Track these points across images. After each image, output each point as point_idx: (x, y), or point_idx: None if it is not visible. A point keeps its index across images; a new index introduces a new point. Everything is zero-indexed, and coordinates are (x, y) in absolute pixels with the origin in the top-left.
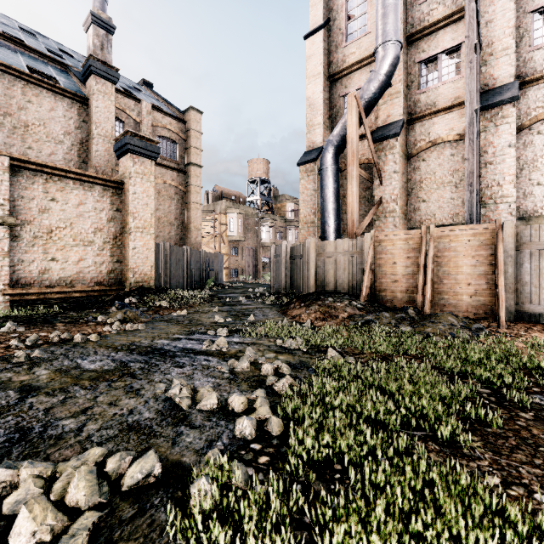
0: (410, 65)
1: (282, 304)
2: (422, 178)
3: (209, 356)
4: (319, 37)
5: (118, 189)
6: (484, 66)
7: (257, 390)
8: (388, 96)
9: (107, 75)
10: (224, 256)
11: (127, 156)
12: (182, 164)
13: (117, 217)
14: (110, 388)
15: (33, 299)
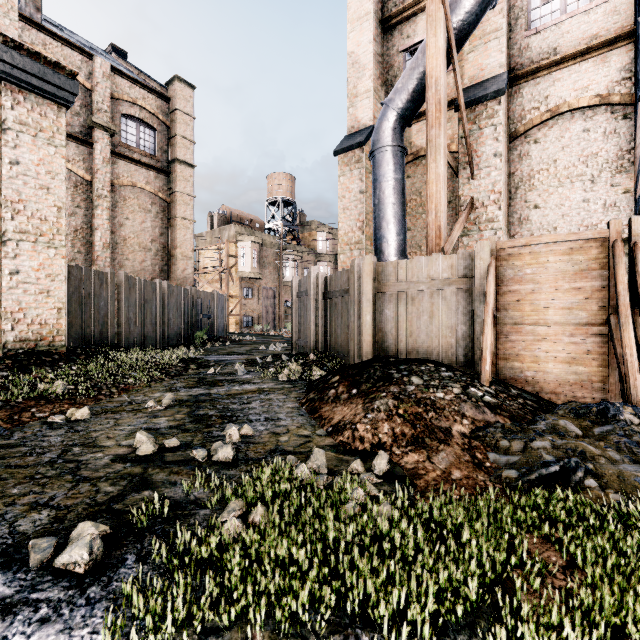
0: None
1: (310, 382)
2: (534, 171)
3: None
4: None
5: None
6: None
7: None
8: (480, 37)
9: None
10: (234, 298)
11: None
12: (163, 161)
13: None
14: None
15: None
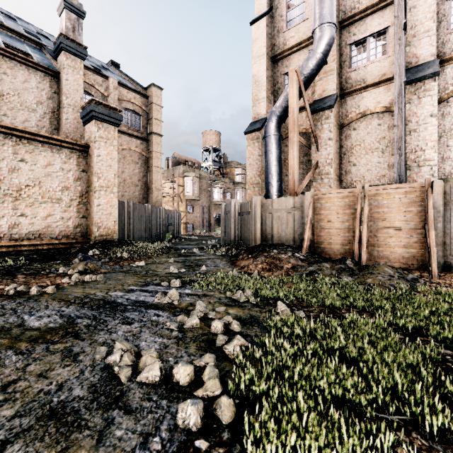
0: (343, 47)
1: (231, 255)
2: (353, 145)
3: (160, 310)
4: (263, 23)
5: (84, 152)
6: (408, 46)
7: (205, 355)
8: (323, 73)
9: (76, 51)
10: (182, 213)
11: (92, 122)
12: (145, 133)
13: (83, 177)
14: (46, 352)
15: (3, 251)
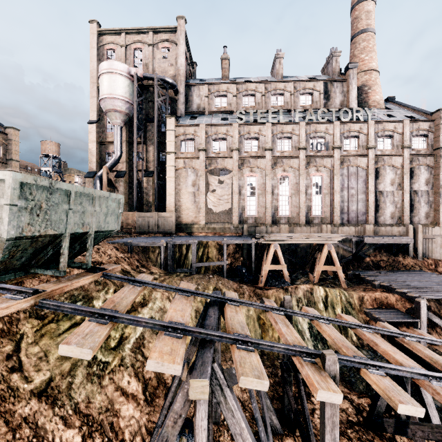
0: (130, 151)
1: None
2: (133, 191)
3: None
4: (95, 126)
5: None
6: (147, 163)
7: None
8: (121, 161)
9: None
10: None
11: None
12: (4, 158)
13: None
14: None
15: None
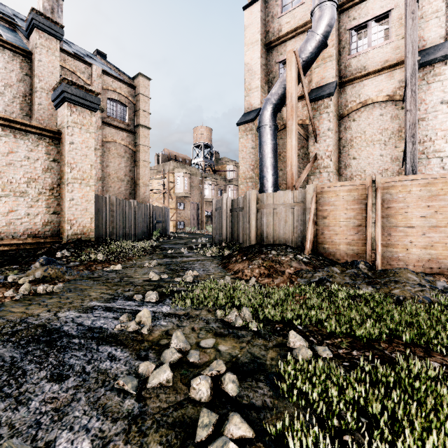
0: (342, 32)
1: (223, 256)
2: (353, 137)
3: (118, 347)
4: (257, 7)
5: (55, 138)
6: None
7: None
8: (321, 60)
9: (51, 30)
10: (172, 210)
11: (64, 105)
12: (131, 125)
13: (54, 167)
14: None
15: None
